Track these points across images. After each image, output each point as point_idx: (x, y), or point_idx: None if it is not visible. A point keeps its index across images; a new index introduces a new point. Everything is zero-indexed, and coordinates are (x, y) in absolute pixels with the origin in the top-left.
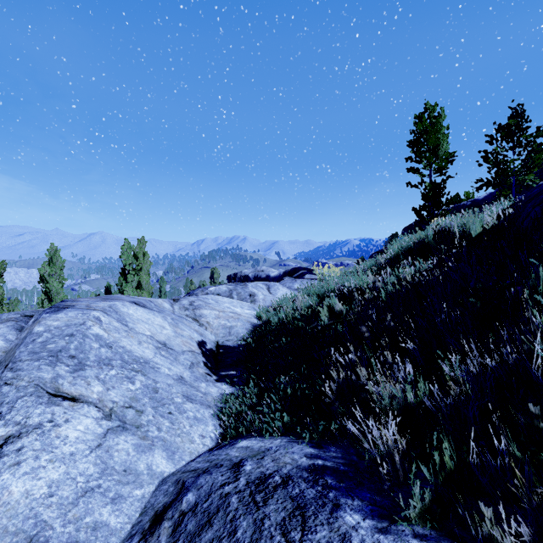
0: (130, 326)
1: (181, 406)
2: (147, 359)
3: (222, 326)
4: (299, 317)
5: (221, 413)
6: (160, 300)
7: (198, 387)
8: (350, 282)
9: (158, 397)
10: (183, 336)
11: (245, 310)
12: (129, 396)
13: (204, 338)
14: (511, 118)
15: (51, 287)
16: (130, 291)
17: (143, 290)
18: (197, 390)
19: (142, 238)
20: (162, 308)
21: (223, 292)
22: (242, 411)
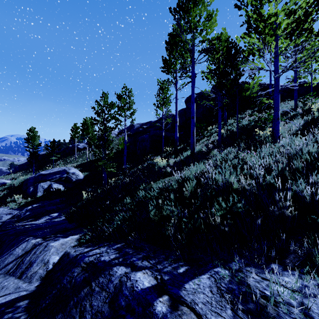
0: None
1: None
2: None
3: None
4: None
5: None
6: None
7: None
8: None
9: None
10: None
11: None
12: None
13: None
14: (52, 141)
15: None
16: None
17: None
18: None
19: None
20: None
21: None
22: None
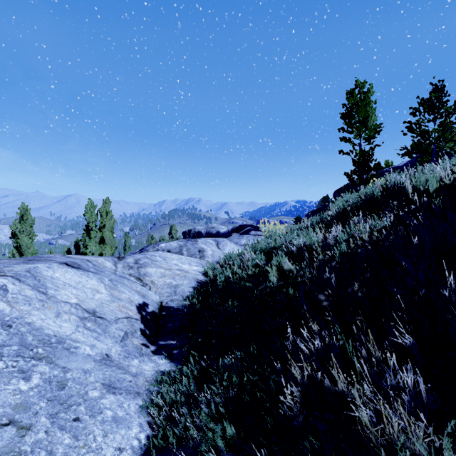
0: (50, 293)
1: (96, 404)
2: (62, 336)
3: (167, 285)
4: (246, 277)
5: (152, 404)
6: (102, 259)
7: (128, 366)
8: (299, 240)
9: (63, 395)
10: (121, 299)
11: (193, 267)
12: (14, 403)
13: (145, 300)
14: (432, 92)
15: (21, 242)
16: (93, 246)
17: (106, 245)
18: (125, 372)
19: (107, 199)
20: (102, 268)
21: (173, 248)
22: (177, 402)
